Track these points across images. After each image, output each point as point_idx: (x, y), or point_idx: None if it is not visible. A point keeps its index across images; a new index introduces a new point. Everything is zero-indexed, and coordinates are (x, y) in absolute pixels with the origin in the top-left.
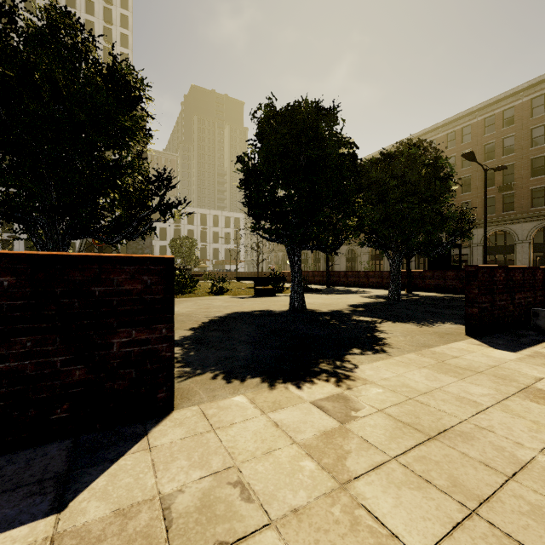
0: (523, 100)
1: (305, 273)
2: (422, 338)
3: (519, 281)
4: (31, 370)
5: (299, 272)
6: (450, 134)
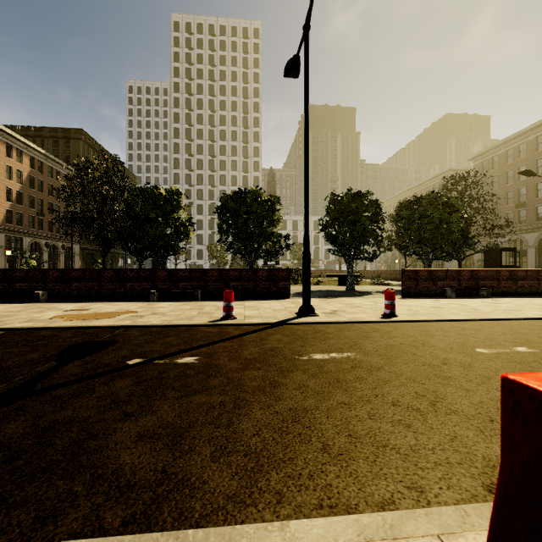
0: None
1: (393, 272)
2: (379, 297)
3: (442, 276)
4: (269, 287)
5: (351, 271)
6: None
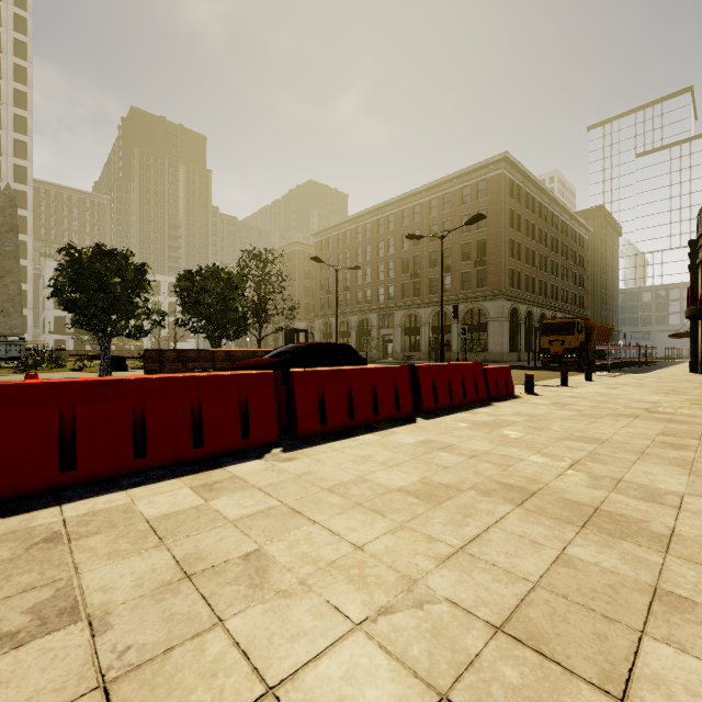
0: (425, 199)
1: None
2: None
3: (194, 357)
4: None
5: (106, 352)
6: (381, 219)
